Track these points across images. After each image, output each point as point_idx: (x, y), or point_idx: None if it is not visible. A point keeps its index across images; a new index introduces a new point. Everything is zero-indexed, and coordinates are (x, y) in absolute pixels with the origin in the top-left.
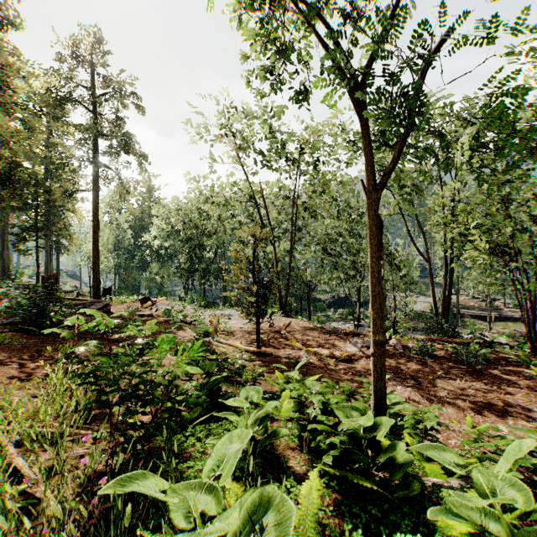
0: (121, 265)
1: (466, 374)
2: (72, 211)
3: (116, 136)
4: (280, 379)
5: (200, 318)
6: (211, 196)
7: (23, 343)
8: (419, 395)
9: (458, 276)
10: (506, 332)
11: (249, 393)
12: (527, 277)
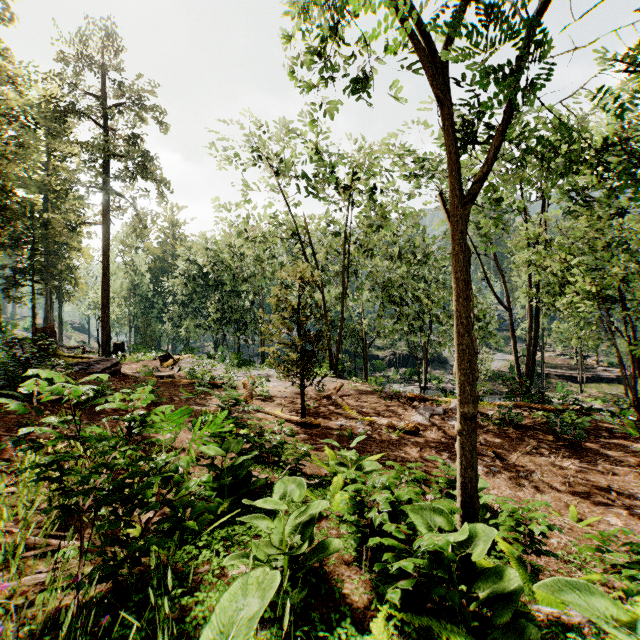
0: (137, 316)
1: (561, 449)
2: (78, 249)
3: (129, 157)
4: (330, 459)
5: (231, 380)
6: (245, 231)
7: (0, 413)
8: (505, 477)
9: (543, 329)
10: (600, 396)
11: (287, 488)
12: (632, 329)
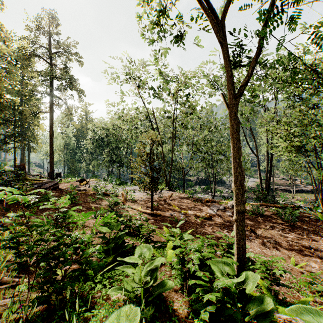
0: (68, 159)
1: (285, 227)
2: (37, 125)
3: (63, 78)
4: (166, 233)
5: (115, 191)
6: (123, 116)
7: None
8: (256, 242)
9: (273, 165)
10: (302, 199)
11: (143, 251)
12: (320, 165)
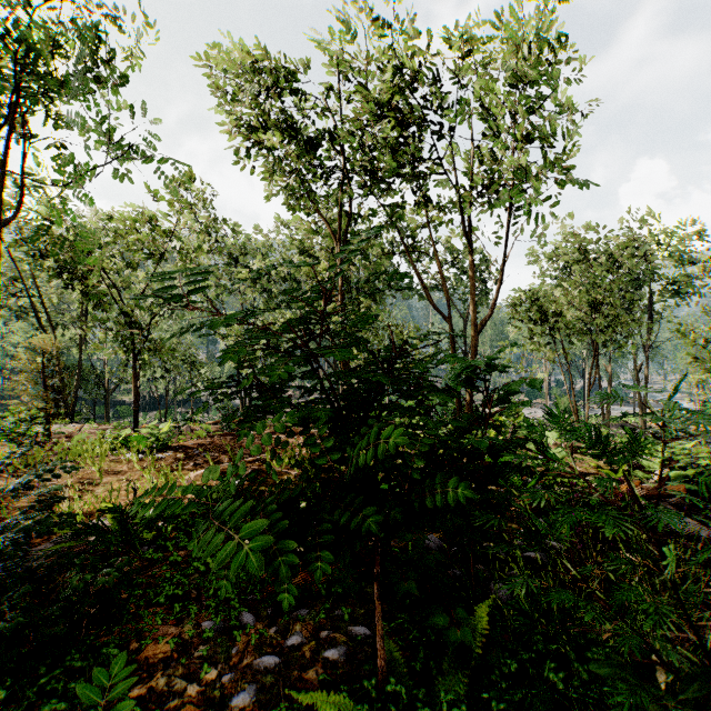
0: None
1: None
2: None
3: None
4: None
5: None
6: None
7: None
8: None
9: None
10: None
11: None
12: None
